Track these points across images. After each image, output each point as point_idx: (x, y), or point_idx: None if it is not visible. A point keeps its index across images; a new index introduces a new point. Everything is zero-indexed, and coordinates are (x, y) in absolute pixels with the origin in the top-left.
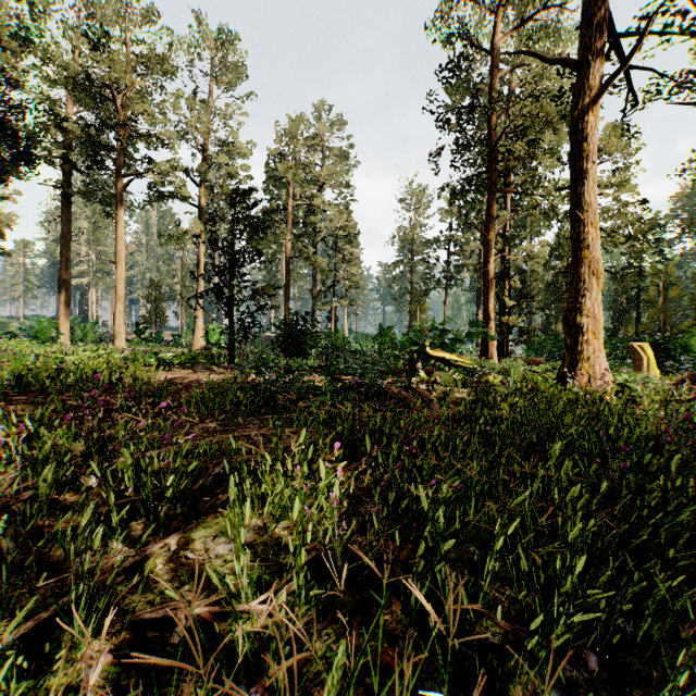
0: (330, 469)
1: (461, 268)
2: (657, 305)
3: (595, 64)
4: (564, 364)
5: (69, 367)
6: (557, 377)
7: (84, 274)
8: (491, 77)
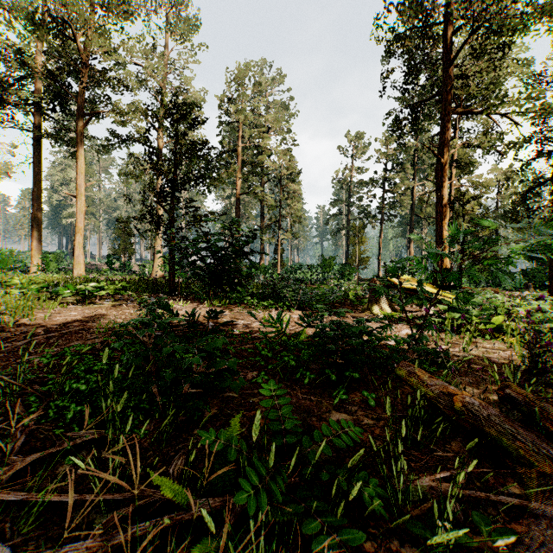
0: None
1: (394, 204)
2: None
3: None
4: None
5: None
6: None
7: (73, 215)
8: None
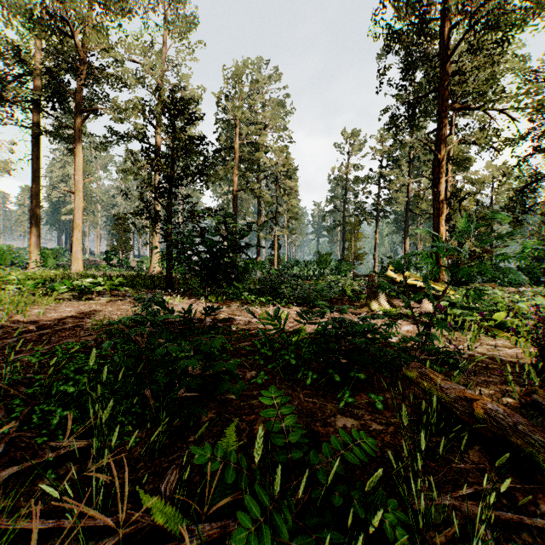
0: None
1: (390, 201)
2: None
3: None
4: None
5: None
6: None
7: (72, 212)
8: None
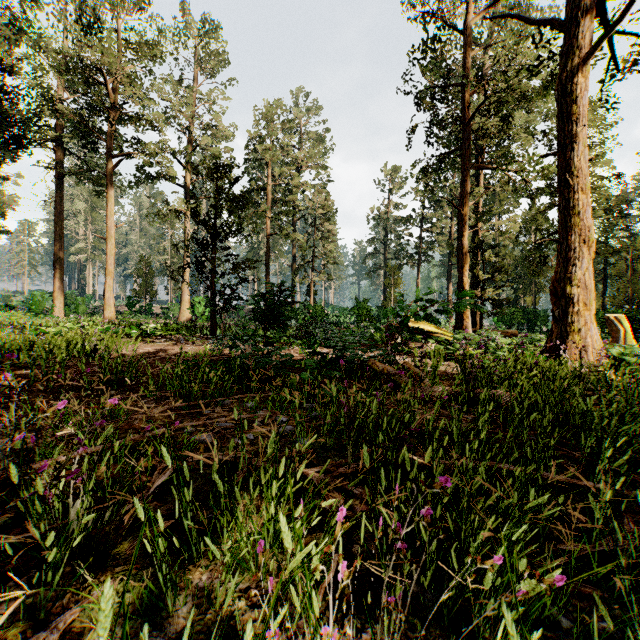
0: (310, 507)
1: (433, 244)
2: (625, 278)
3: (586, 22)
4: (552, 337)
5: (46, 338)
6: (543, 350)
7: (81, 252)
8: (465, 56)
